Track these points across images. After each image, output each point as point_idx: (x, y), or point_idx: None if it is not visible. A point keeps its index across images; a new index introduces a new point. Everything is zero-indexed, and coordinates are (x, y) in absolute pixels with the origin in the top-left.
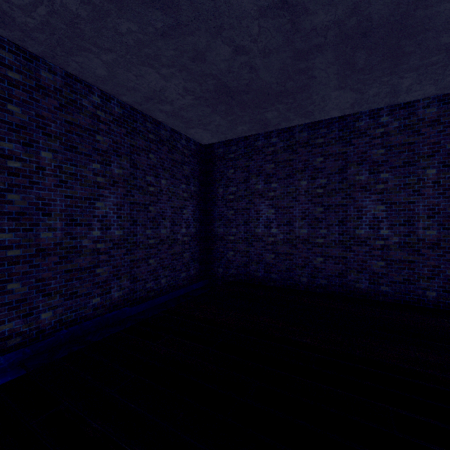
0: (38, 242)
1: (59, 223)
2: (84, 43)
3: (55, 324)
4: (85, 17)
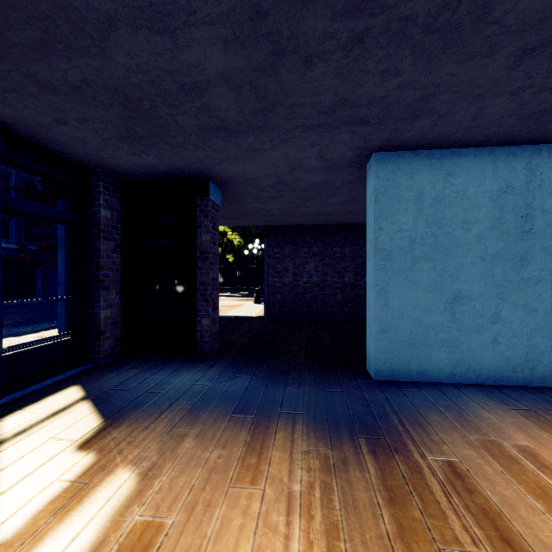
0: (344, 282)
1: (351, 275)
2: (344, 220)
3: (350, 314)
4: (341, 218)
